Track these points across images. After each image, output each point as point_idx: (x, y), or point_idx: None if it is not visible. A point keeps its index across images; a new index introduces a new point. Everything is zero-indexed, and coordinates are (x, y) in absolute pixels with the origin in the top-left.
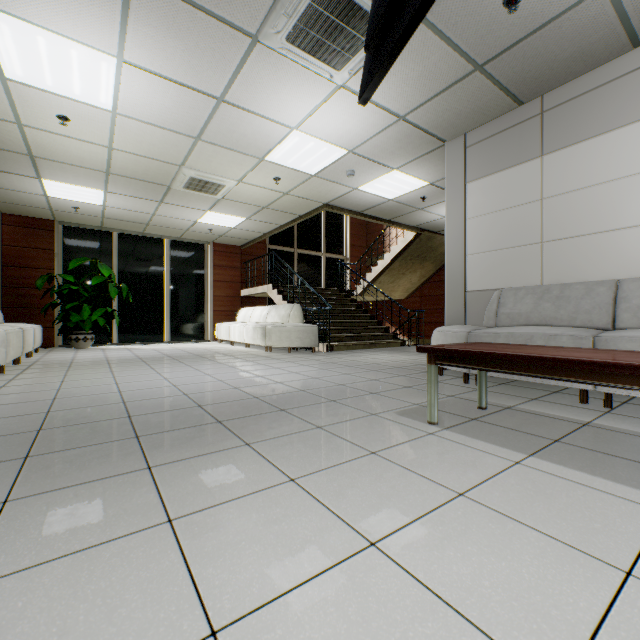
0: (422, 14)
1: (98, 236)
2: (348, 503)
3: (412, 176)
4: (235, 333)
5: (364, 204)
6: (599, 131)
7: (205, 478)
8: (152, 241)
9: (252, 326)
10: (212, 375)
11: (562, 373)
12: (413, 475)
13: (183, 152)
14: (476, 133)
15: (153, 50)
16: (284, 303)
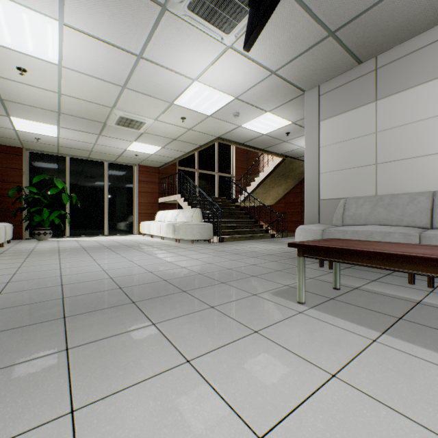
0: None
1: (55, 159)
2: (236, 387)
3: (280, 117)
4: (154, 229)
5: (245, 137)
6: (419, 82)
7: (113, 360)
8: (95, 163)
9: (166, 224)
10: (134, 261)
11: (411, 267)
12: (290, 355)
13: (114, 97)
14: (327, 85)
15: (86, 15)
16: (189, 208)
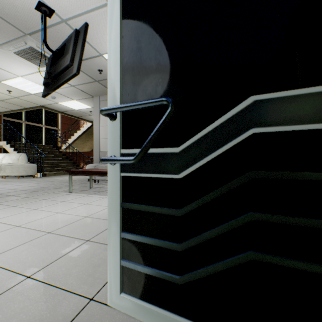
0: (55, 89)
1: None
2: (31, 206)
3: (84, 103)
4: None
5: (63, 109)
6: None
7: None
8: None
9: None
10: None
11: (96, 174)
12: (54, 201)
13: None
14: (103, 97)
15: None
16: (15, 152)
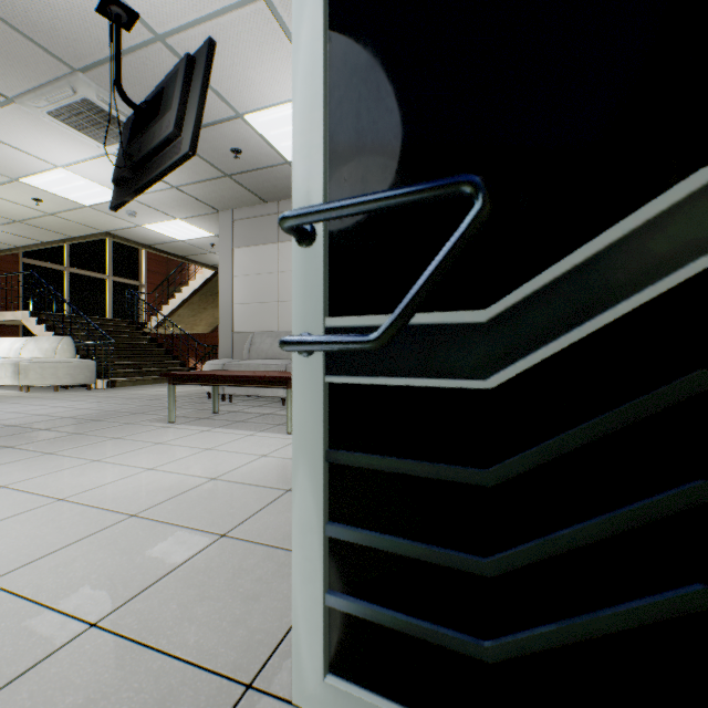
0: (141, 192)
1: None
2: (88, 454)
3: (197, 227)
4: None
5: (153, 239)
6: None
7: None
8: None
9: None
10: None
11: (229, 382)
12: (138, 442)
13: None
14: (241, 212)
15: None
16: (49, 335)
